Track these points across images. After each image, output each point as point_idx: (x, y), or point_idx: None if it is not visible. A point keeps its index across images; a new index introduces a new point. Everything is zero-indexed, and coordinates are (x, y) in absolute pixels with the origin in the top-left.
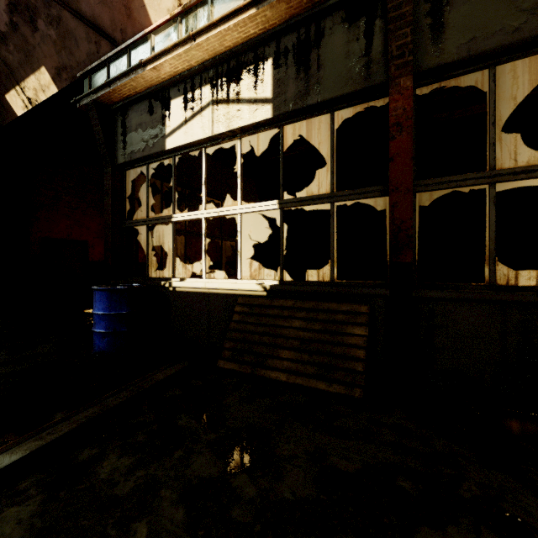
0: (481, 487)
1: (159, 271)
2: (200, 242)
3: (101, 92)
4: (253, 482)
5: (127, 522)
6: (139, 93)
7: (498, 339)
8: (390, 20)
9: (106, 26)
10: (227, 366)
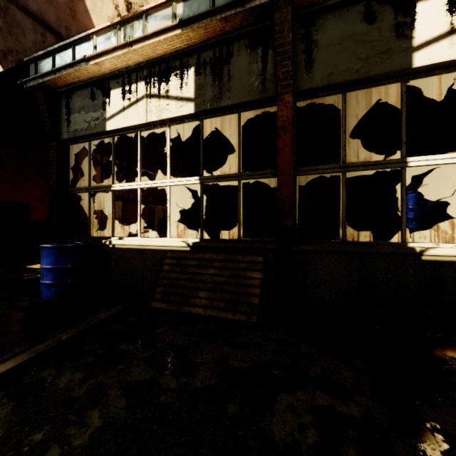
0: (322, 369)
1: (98, 230)
2: (135, 206)
3: (47, 77)
4: (175, 379)
5: (83, 411)
6: (83, 81)
7: (346, 277)
8: (277, 54)
9: (52, 22)
10: (158, 306)
